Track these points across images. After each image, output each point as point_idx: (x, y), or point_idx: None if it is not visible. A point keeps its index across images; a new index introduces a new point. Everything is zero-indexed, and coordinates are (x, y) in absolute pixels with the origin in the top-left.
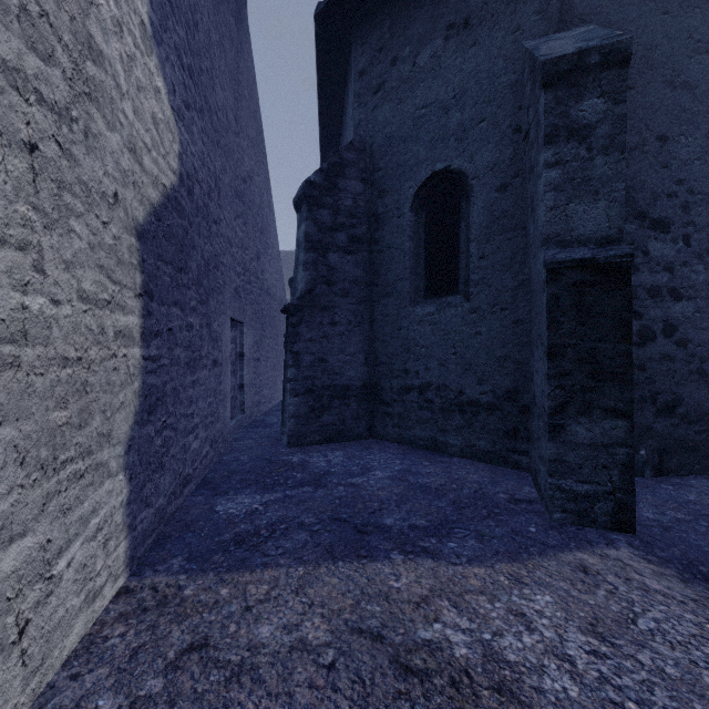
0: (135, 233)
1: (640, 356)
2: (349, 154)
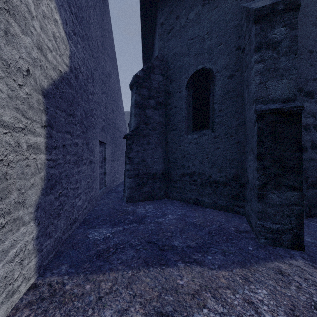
0: (41, 93)
1: None
2: (156, 62)
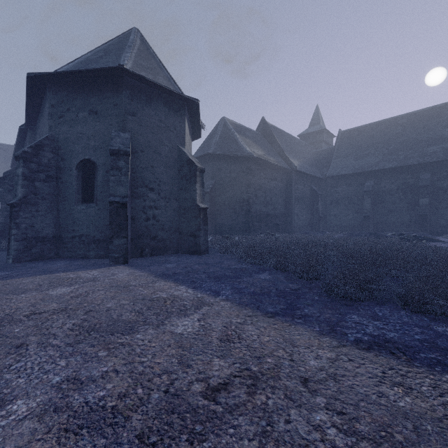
0: None
1: (146, 224)
2: (46, 141)
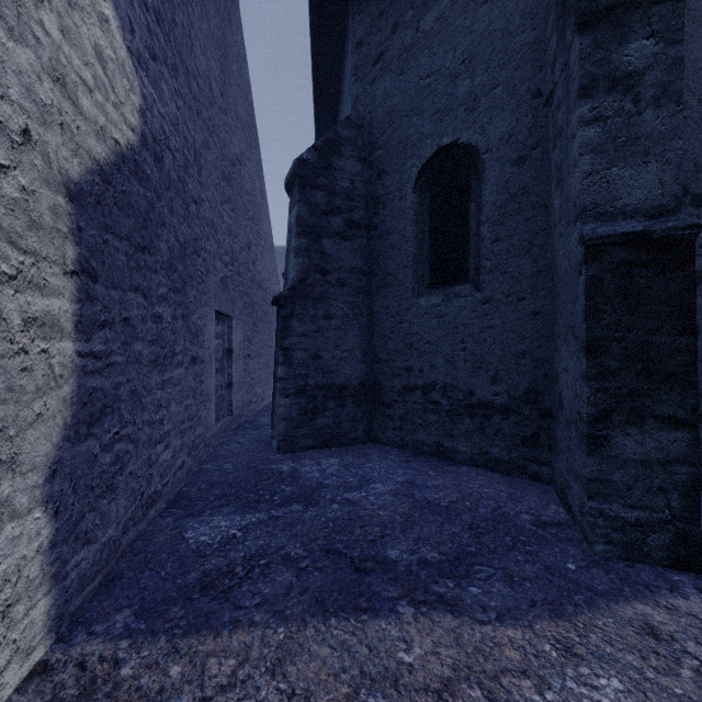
0: (65, 191)
1: None
2: (345, 130)
